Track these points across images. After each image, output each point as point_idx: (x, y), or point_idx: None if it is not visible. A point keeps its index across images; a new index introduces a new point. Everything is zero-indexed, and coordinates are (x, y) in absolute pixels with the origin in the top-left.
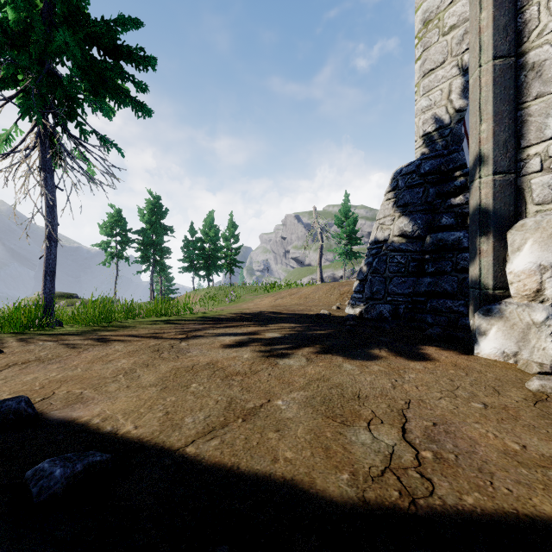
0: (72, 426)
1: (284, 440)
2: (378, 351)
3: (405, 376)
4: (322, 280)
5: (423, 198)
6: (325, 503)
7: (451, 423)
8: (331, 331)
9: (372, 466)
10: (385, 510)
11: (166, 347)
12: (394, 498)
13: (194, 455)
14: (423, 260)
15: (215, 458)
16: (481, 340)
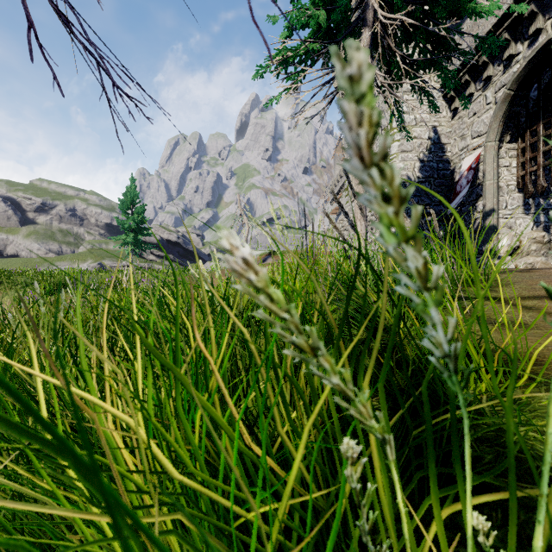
0: None
1: None
2: None
3: None
4: None
5: None
6: None
7: None
8: None
9: None
10: None
11: None
12: None
13: None
14: None
15: None
16: None
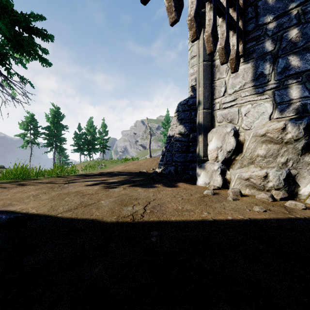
0: (7, 212)
1: (98, 211)
2: (157, 185)
3: (161, 192)
4: (150, 156)
5: (189, 116)
6: (104, 222)
7: (164, 204)
8: (142, 178)
9: (126, 214)
10: (123, 222)
11: (57, 186)
12: (128, 220)
13: (60, 216)
14: (189, 145)
15: (68, 216)
16: (198, 178)
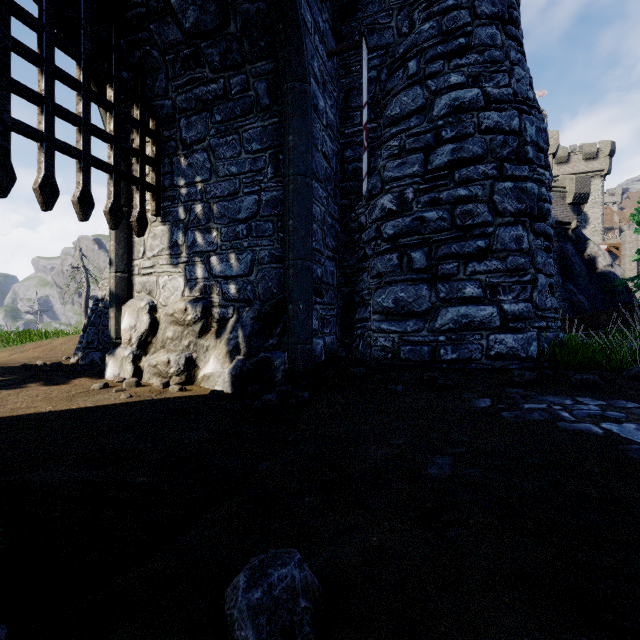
0: None
1: None
2: (32, 384)
3: (22, 393)
4: None
5: None
6: None
7: (5, 405)
8: (17, 377)
9: None
10: None
11: None
12: None
13: None
14: None
15: None
16: (107, 369)
